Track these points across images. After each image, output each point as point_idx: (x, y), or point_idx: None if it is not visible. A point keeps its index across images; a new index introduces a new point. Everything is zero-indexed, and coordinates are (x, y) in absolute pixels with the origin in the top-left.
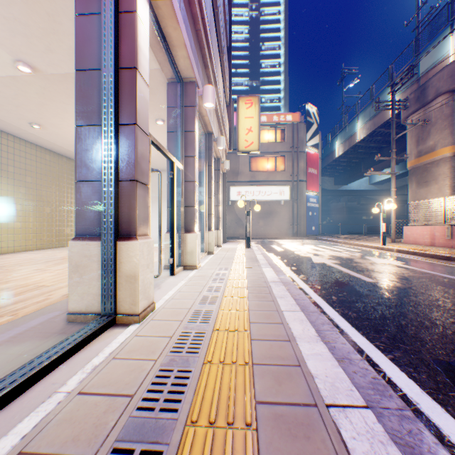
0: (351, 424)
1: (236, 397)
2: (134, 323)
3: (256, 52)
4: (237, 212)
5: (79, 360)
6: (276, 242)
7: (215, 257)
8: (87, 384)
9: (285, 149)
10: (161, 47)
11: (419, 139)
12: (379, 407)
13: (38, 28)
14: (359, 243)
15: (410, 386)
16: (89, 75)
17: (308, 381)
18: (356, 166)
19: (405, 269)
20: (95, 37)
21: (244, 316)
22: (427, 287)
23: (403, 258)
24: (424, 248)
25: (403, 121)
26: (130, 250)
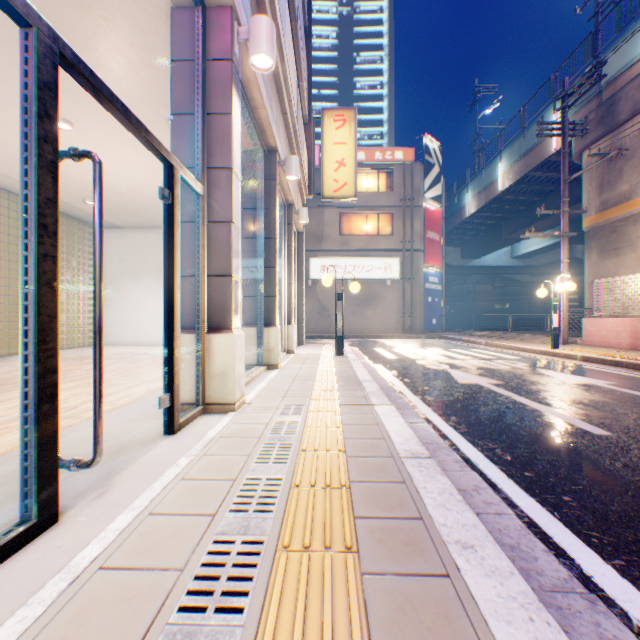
0: None
1: None
2: None
3: (348, 65)
4: (320, 296)
5: None
6: (381, 342)
7: (279, 375)
8: None
9: (393, 202)
10: None
11: (604, 183)
12: None
13: None
14: (513, 345)
15: None
16: None
17: None
18: (494, 230)
19: (634, 397)
20: None
21: None
22: None
23: (604, 372)
24: (624, 354)
25: (576, 156)
26: None
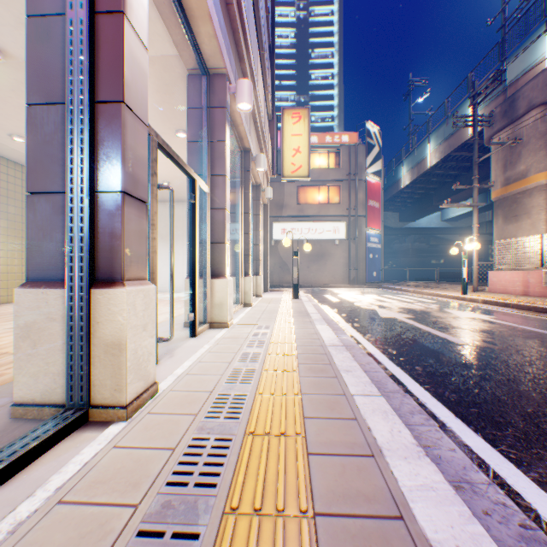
0: None
1: None
2: (119, 420)
3: (304, 60)
4: (281, 254)
5: None
6: (330, 290)
7: (253, 310)
8: None
9: (340, 177)
10: (176, 18)
11: (507, 163)
12: None
13: None
14: (433, 292)
15: None
16: (48, 24)
17: None
18: (426, 198)
19: (501, 325)
20: None
21: (295, 405)
22: (540, 351)
23: (493, 311)
24: (516, 298)
25: (486, 141)
26: (112, 303)
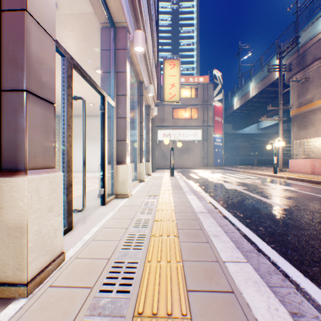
0: None
1: None
2: (19, 296)
3: (176, 34)
4: (162, 149)
5: None
6: (192, 171)
7: (145, 184)
8: None
9: (198, 103)
10: None
11: (300, 94)
12: None
13: None
14: (255, 172)
15: None
16: None
17: None
18: (249, 115)
19: (304, 194)
20: None
21: (178, 275)
22: None
23: (295, 184)
24: (307, 176)
25: (287, 80)
26: (14, 190)
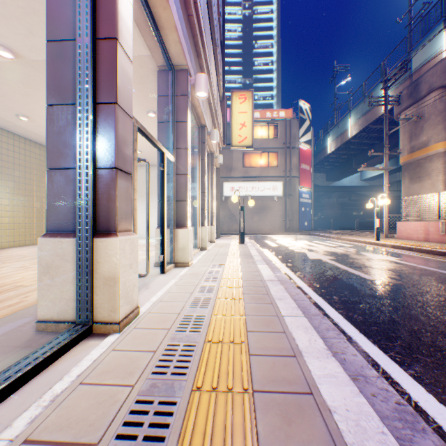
0: None
1: None
2: (114, 332)
3: (249, 50)
4: (230, 207)
5: (37, 387)
6: (270, 237)
7: (208, 253)
8: (38, 427)
9: (278, 145)
10: (150, 29)
11: (412, 135)
12: None
13: (16, 7)
14: (352, 238)
15: (444, 414)
16: (62, 47)
17: (326, 418)
18: (348, 162)
19: (403, 265)
20: (69, 2)
21: (241, 322)
22: (431, 285)
23: (399, 254)
24: (418, 243)
25: (396, 117)
26: (109, 248)
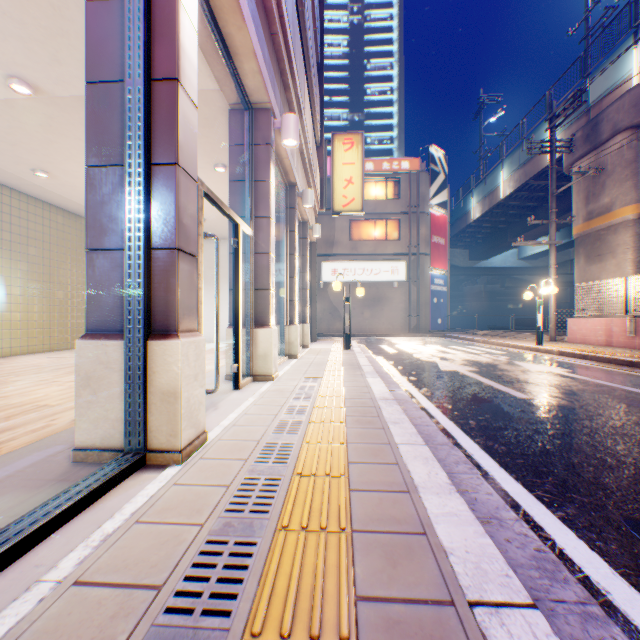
0: (511, 638)
1: (325, 590)
2: (174, 463)
3: (358, 72)
4: (331, 298)
5: (82, 526)
6: (387, 340)
7: (299, 362)
8: (89, 568)
9: (399, 209)
10: (219, 56)
11: (590, 195)
12: (550, 599)
13: (38, 26)
14: (504, 342)
15: (594, 563)
16: (107, 90)
17: (439, 560)
18: (500, 233)
19: (572, 379)
20: (116, 32)
21: (341, 452)
22: (606, 406)
23: (568, 363)
24: (596, 349)
25: (566, 169)
26: (168, 354)
